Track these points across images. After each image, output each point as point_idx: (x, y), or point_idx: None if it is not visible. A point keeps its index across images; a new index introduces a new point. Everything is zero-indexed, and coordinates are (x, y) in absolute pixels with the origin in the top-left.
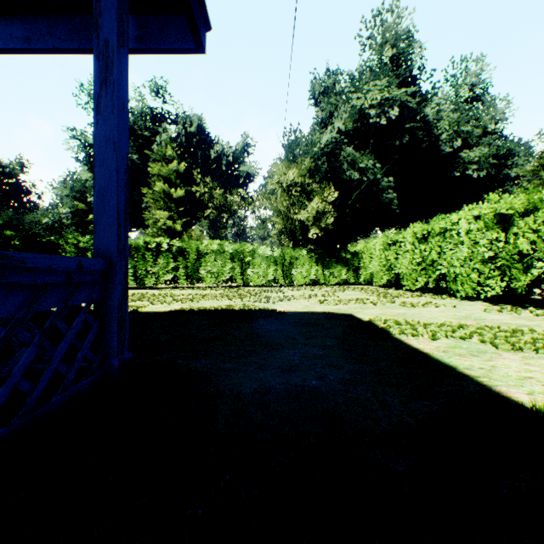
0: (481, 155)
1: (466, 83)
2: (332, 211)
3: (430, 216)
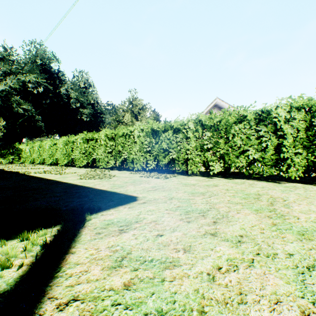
0: (88, 112)
1: (83, 81)
2: (8, 125)
3: (73, 132)
